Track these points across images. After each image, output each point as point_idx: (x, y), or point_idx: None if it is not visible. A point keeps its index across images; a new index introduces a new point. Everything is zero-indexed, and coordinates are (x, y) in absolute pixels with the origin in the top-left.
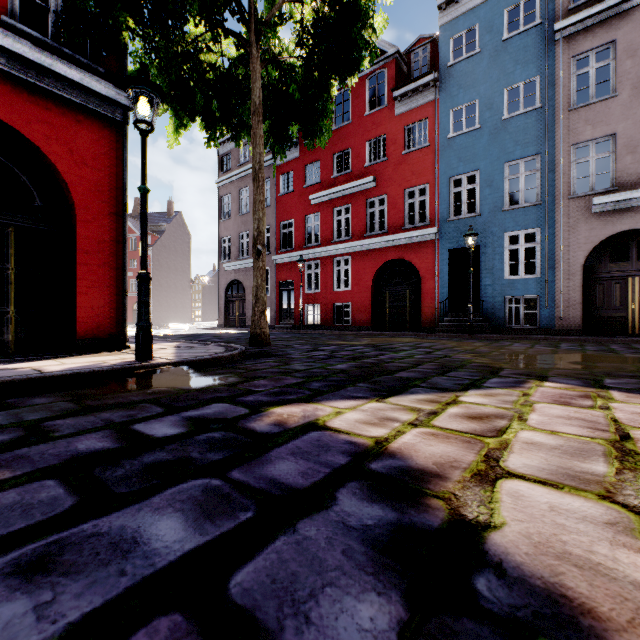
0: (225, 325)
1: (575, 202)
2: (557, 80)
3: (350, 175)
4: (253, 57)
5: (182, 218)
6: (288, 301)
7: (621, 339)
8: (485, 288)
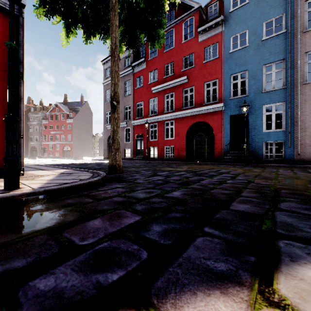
0: (107, 158)
1: (307, 86)
2: (296, 15)
3: (173, 76)
4: None
5: (88, 104)
6: (140, 145)
7: None
8: (251, 137)
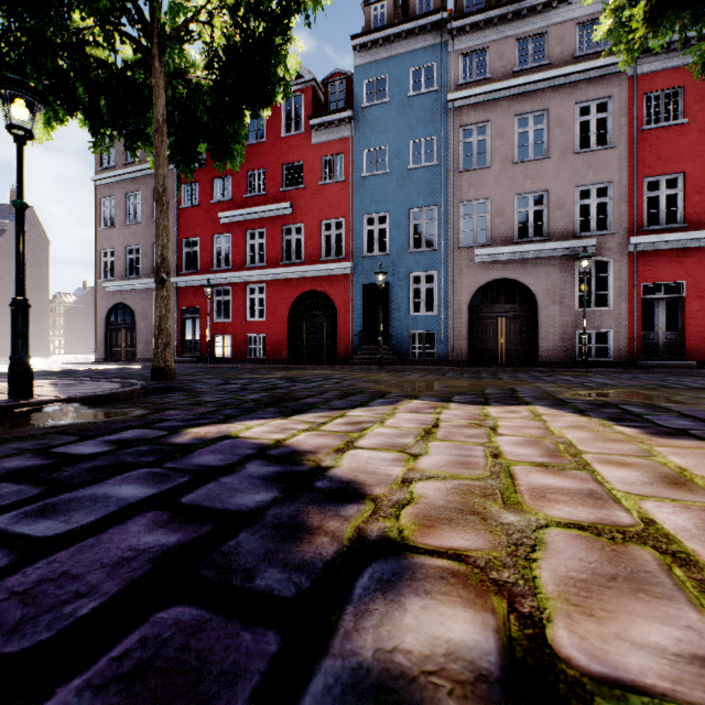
0: (106, 359)
1: (463, 251)
2: (450, 143)
3: (265, 197)
4: (156, 70)
5: (35, 216)
6: (192, 331)
7: (491, 368)
8: (394, 323)
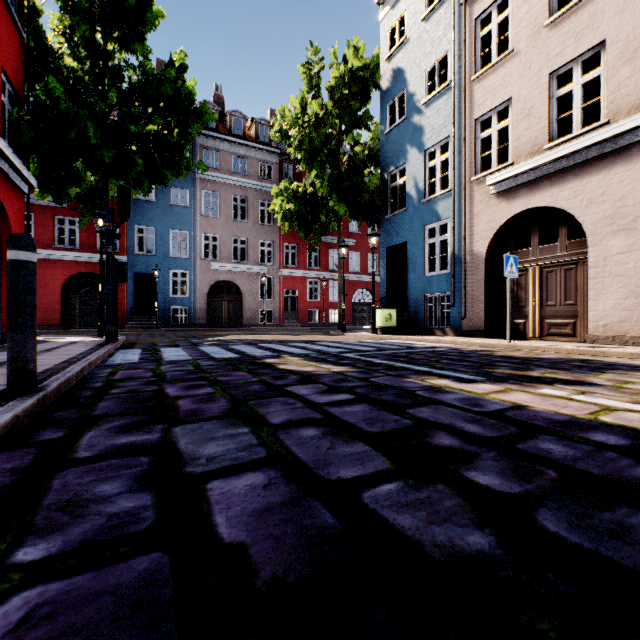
0: None
1: (205, 262)
2: (197, 197)
3: None
4: (108, 182)
5: None
6: None
7: (225, 328)
8: (160, 301)
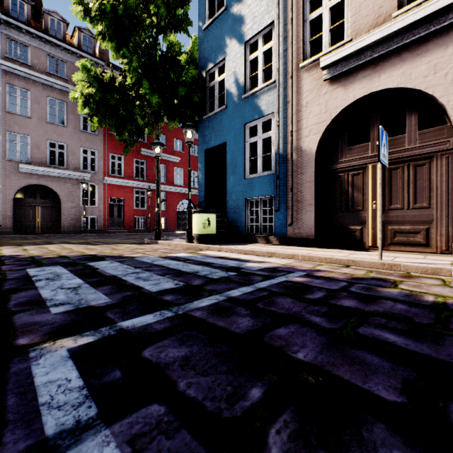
0: None
1: (10, 163)
2: None
3: None
4: None
5: None
6: None
7: (33, 235)
8: None
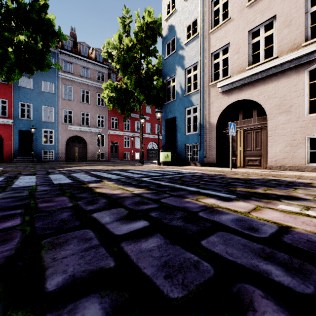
0: None
1: (64, 125)
2: (59, 88)
3: None
4: None
5: None
6: None
7: (76, 162)
8: (35, 146)
